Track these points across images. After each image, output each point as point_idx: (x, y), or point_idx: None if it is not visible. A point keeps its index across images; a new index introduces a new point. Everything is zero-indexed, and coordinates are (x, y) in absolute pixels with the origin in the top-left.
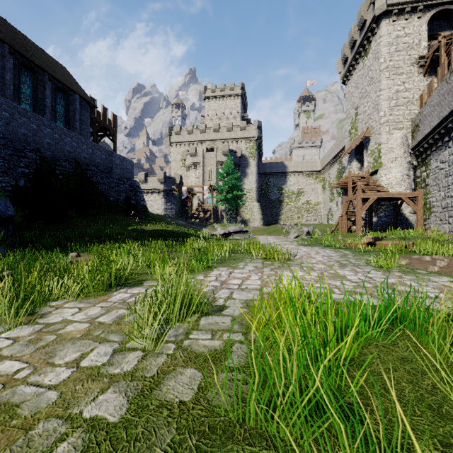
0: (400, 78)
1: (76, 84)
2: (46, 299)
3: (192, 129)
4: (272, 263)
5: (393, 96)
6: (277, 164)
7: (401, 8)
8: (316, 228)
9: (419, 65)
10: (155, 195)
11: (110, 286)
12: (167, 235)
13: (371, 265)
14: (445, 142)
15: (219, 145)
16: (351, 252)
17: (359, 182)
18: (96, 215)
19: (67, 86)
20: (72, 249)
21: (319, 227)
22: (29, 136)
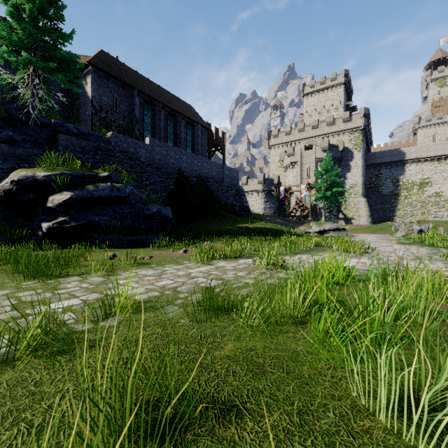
0: None
1: (198, 116)
2: (210, 260)
3: (289, 130)
4: (348, 254)
5: None
6: (391, 152)
7: None
8: (440, 226)
9: None
10: (255, 196)
11: (236, 257)
12: (266, 231)
13: None
14: None
15: (318, 141)
16: None
17: None
18: (213, 216)
19: (193, 120)
20: (203, 240)
21: (445, 225)
22: (175, 164)
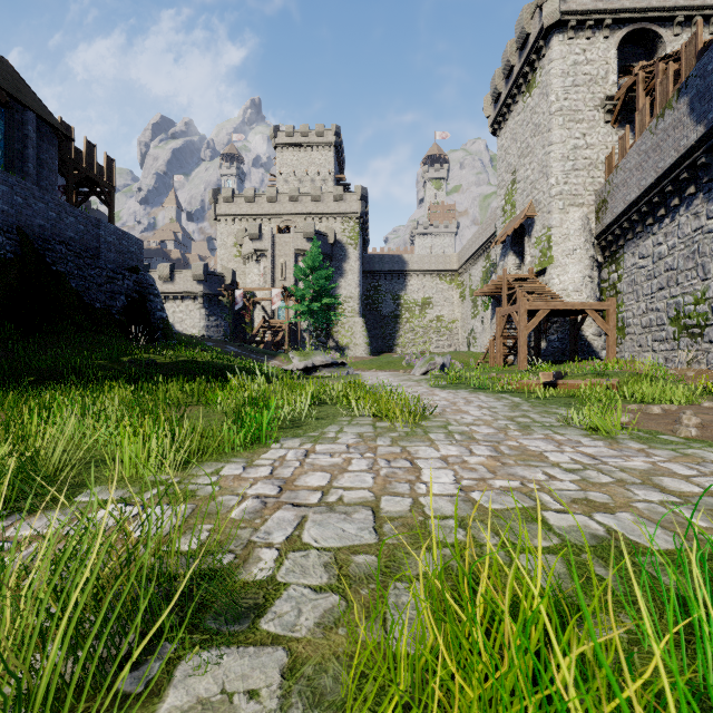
0: (580, 128)
1: (29, 93)
2: None
3: (253, 195)
4: (392, 426)
5: (569, 155)
6: (392, 258)
7: (581, 20)
8: (453, 358)
9: (606, 109)
10: (188, 303)
11: None
12: (200, 371)
13: (573, 426)
14: (647, 226)
15: (299, 223)
16: (523, 399)
17: (519, 287)
18: (62, 334)
19: (9, 93)
20: None
21: (458, 357)
22: None
